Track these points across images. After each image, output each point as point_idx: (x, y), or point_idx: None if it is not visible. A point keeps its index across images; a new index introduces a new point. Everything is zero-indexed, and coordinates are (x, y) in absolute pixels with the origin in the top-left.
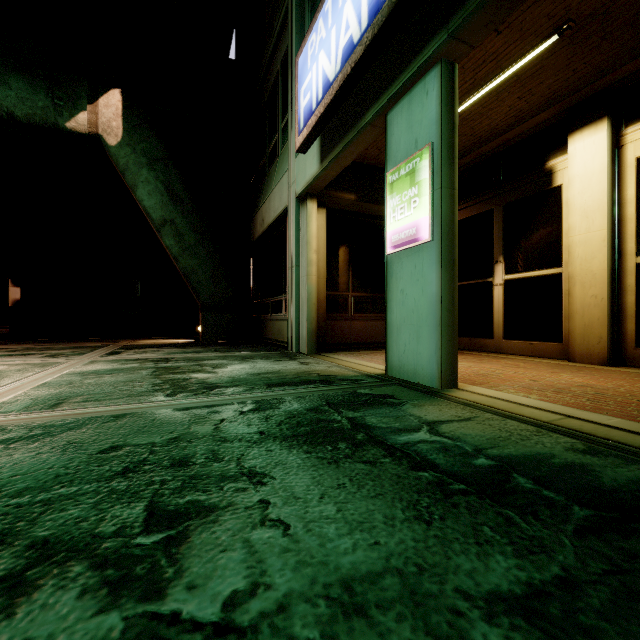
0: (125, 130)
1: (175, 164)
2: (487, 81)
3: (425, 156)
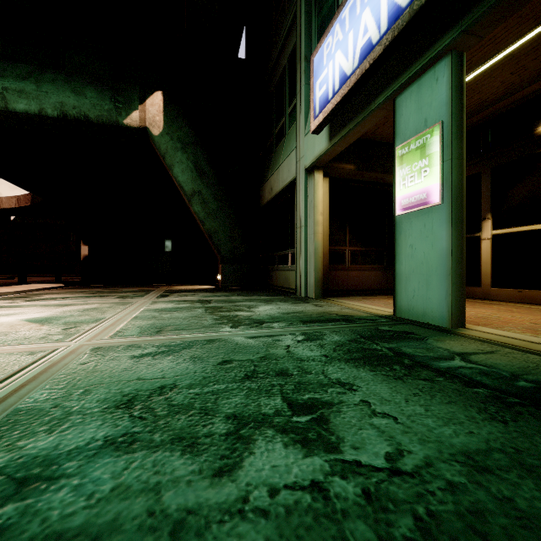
0: (165, 123)
1: (202, 147)
2: (483, 62)
3: (436, 133)
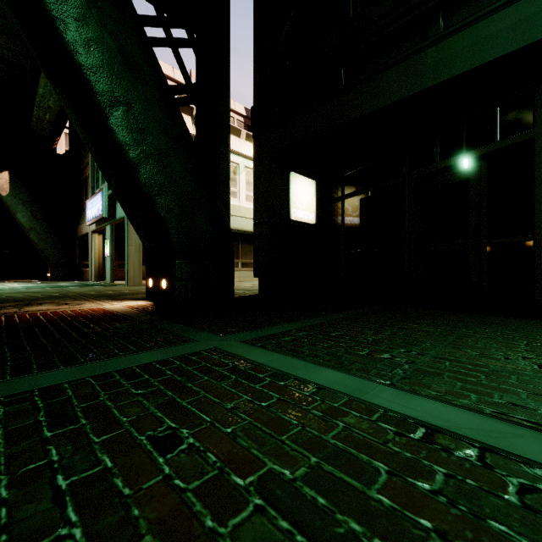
0: (11, 189)
1: (37, 203)
2: None
3: (108, 241)
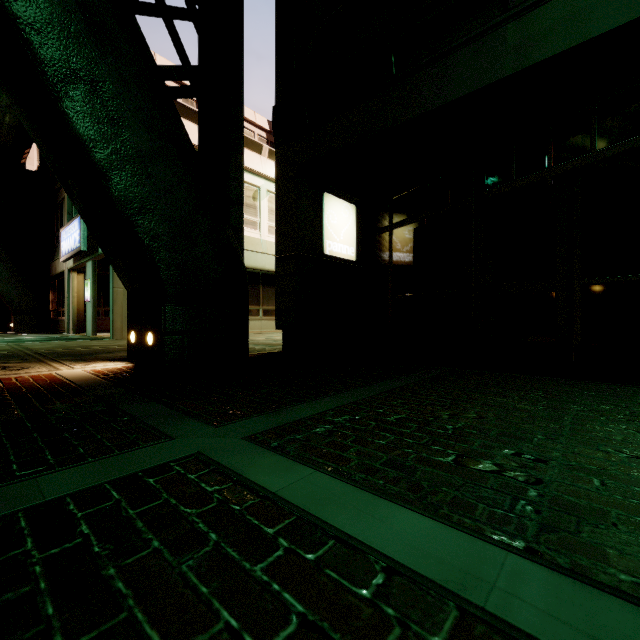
0: None
1: None
2: None
3: (89, 281)
